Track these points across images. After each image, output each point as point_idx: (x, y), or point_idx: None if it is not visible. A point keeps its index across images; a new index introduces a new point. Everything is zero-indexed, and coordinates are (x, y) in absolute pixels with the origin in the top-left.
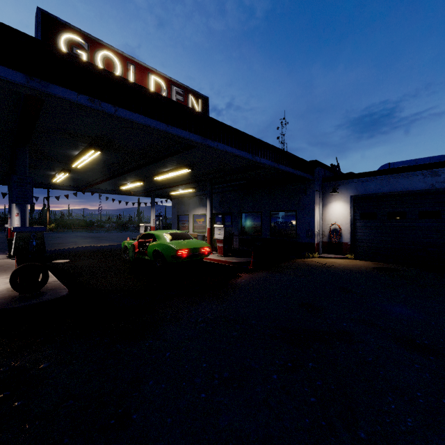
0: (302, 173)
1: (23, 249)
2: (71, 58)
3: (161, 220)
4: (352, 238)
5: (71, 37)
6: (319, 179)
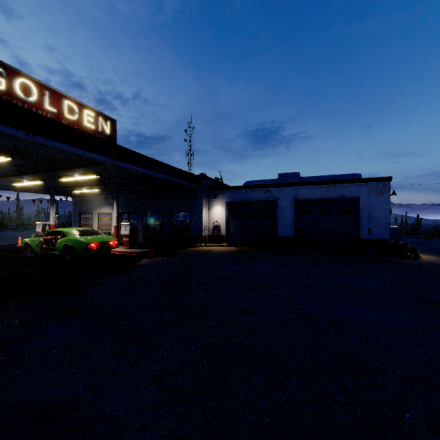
0: (192, 184)
1: None
2: (13, 106)
3: (58, 217)
4: (227, 232)
5: None
6: (205, 188)
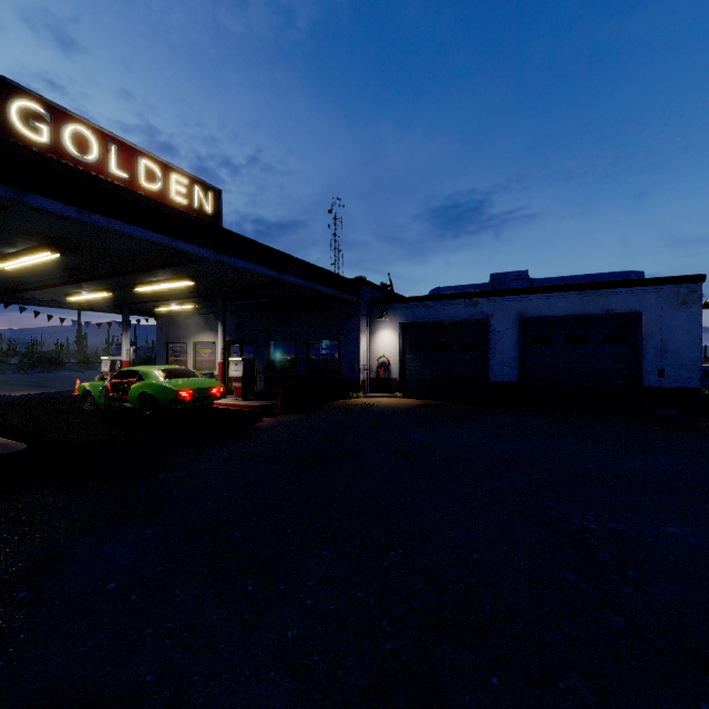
0: (344, 294)
1: None
2: (57, 164)
3: (135, 350)
4: (401, 373)
5: (27, 105)
6: (365, 301)
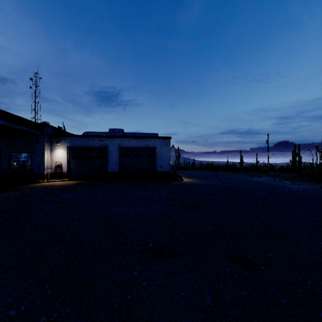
0: (34, 130)
1: None
2: None
3: None
4: (68, 170)
5: None
6: (48, 134)
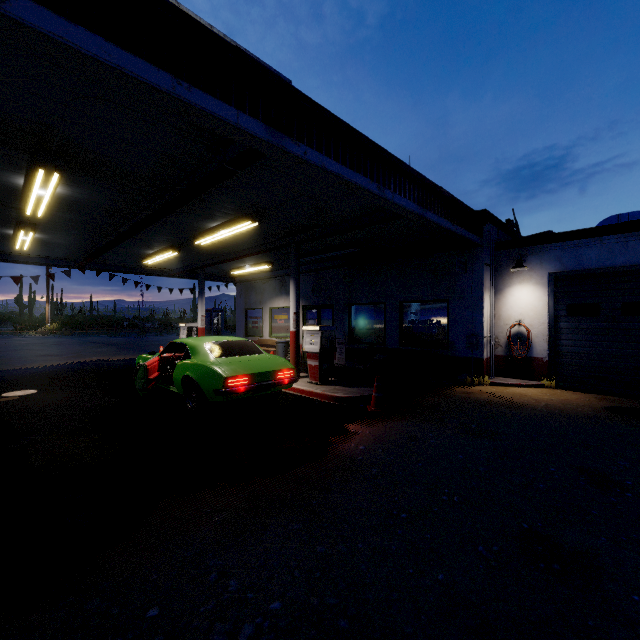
0: (464, 231)
1: None
2: None
3: (222, 316)
4: (551, 350)
5: None
6: (490, 243)
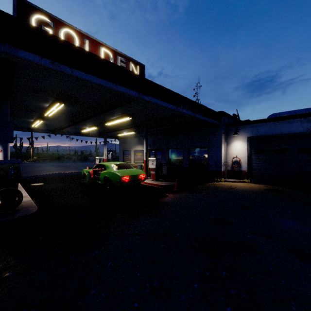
0: (213, 120)
1: (3, 177)
2: (35, 29)
3: (111, 154)
4: (248, 168)
5: (41, 18)
6: (224, 124)
